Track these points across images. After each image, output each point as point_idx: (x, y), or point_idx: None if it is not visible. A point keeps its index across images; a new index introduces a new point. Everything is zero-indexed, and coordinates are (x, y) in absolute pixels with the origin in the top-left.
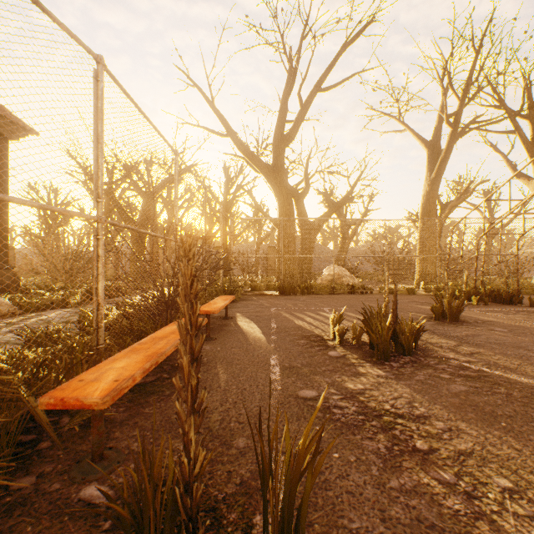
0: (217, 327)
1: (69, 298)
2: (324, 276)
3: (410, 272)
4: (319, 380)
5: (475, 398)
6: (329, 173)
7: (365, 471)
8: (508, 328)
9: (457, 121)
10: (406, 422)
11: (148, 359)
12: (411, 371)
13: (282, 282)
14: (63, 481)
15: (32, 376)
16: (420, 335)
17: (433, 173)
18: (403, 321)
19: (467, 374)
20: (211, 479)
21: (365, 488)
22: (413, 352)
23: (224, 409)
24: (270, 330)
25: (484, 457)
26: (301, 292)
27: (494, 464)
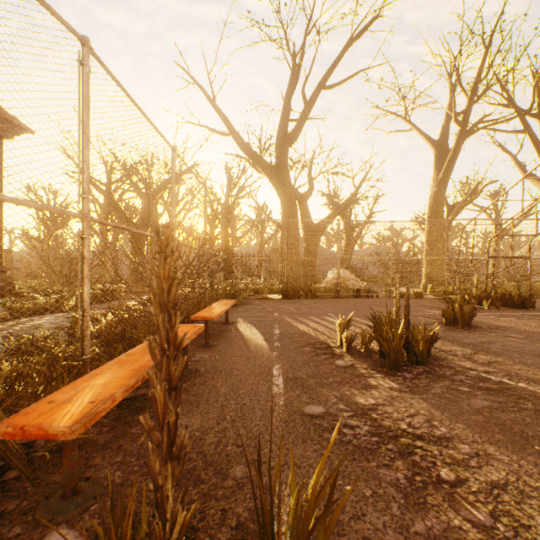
0: (217, 333)
1: (63, 302)
2: (328, 279)
3: (418, 275)
4: (326, 394)
5: (500, 415)
6: (334, 173)
7: (383, 510)
8: (524, 334)
9: (466, 119)
10: (427, 445)
11: (133, 374)
12: (427, 383)
13: (285, 285)
14: (26, 524)
15: (6, 392)
16: (434, 342)
17: (440, 174)
18: (415, 328)
19: (488, 386)
20: (202, 520)
21: (385, 533)
22: (426, 361)
23: (220, 428)
24: (273, 337)
25: (521, 491)
26: (305, 296)
27: (534, 500)
